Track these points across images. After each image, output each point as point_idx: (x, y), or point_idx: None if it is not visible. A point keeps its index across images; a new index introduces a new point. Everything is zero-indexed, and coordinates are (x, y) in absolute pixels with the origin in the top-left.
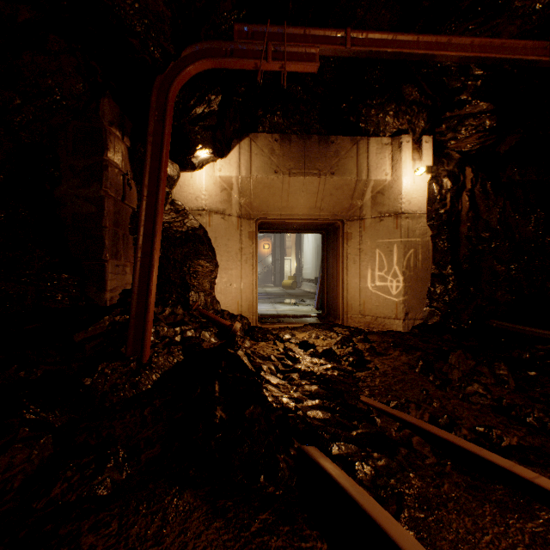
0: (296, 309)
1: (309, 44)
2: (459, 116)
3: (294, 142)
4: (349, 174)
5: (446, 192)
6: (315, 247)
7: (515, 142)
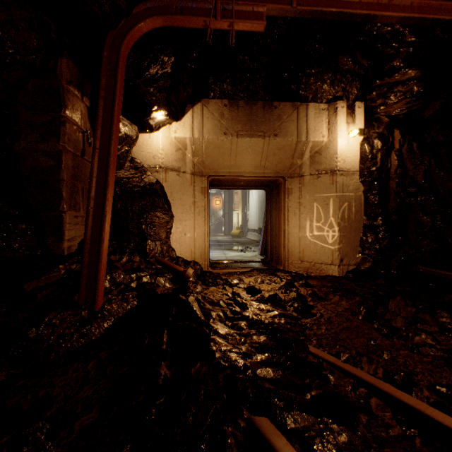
0: (243, 255)
1: (257, 3)
2: (388, 84)
3: (241, 107)
4: (290, 135)
5: (377, 151)
6: (259, 203)
7: (439, 106)
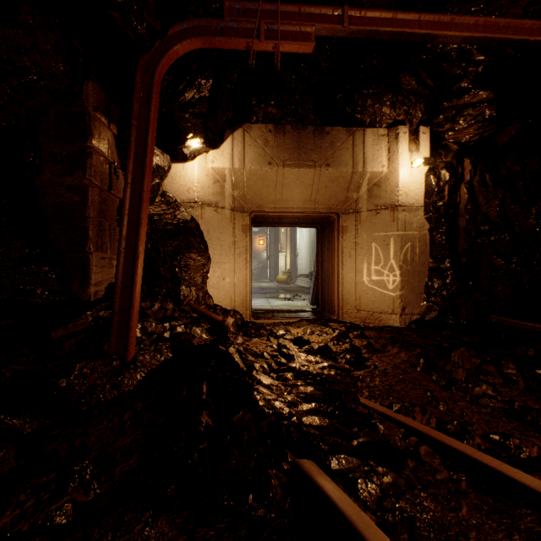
0: (291, 304)
1: (304, 22)
2: (457, 106)
3: (288, 133)
4: (344, 165)
5: (444, 184)
6: (310, 243)
7: (515, 132)
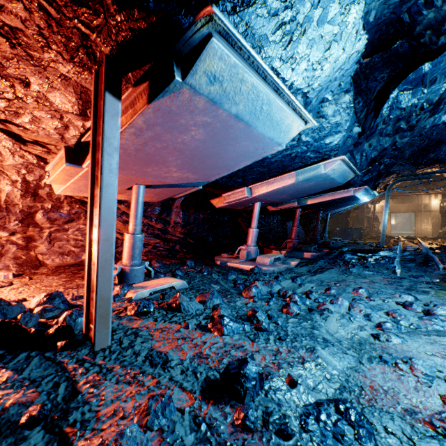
0: None
1: (396, 196)
2: None
3: (399, 196)
4: (415, 202)
5: (444, 206)
6: None
7: None
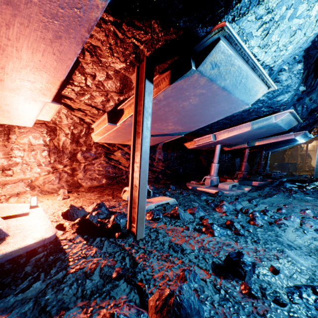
0: None
1: None
2: None
3: None
4: None
5: None
6: None
7: None
